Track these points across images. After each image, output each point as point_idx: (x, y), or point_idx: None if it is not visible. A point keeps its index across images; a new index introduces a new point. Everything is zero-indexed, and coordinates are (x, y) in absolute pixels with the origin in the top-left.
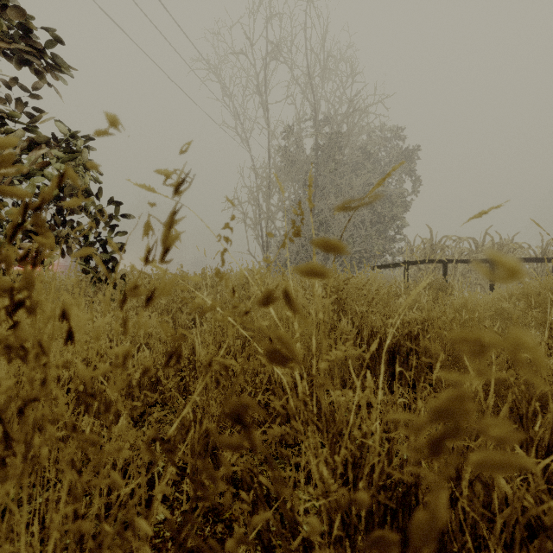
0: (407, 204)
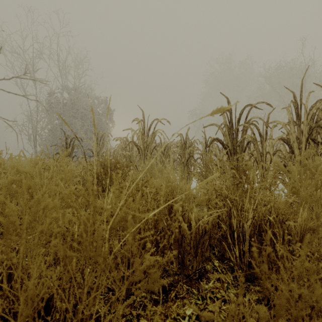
0: (108, 131)
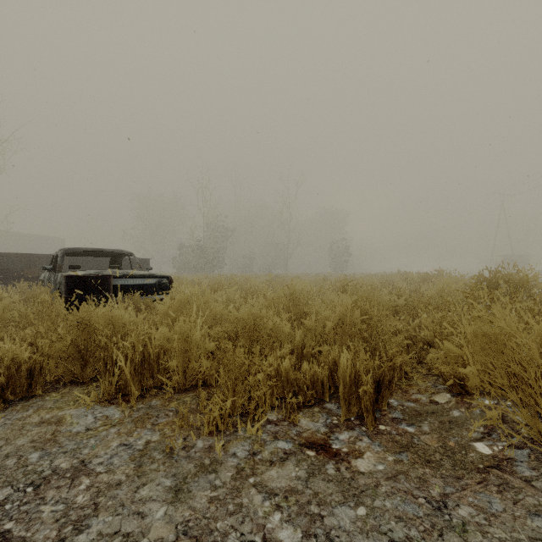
0: None
